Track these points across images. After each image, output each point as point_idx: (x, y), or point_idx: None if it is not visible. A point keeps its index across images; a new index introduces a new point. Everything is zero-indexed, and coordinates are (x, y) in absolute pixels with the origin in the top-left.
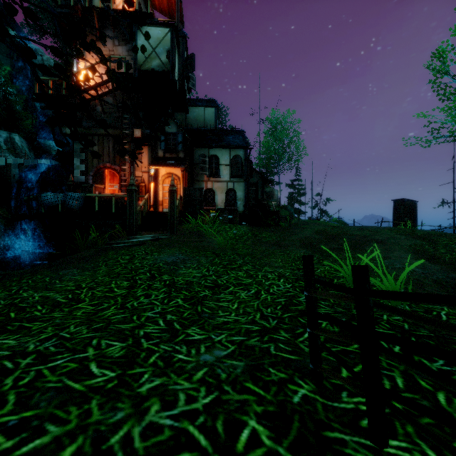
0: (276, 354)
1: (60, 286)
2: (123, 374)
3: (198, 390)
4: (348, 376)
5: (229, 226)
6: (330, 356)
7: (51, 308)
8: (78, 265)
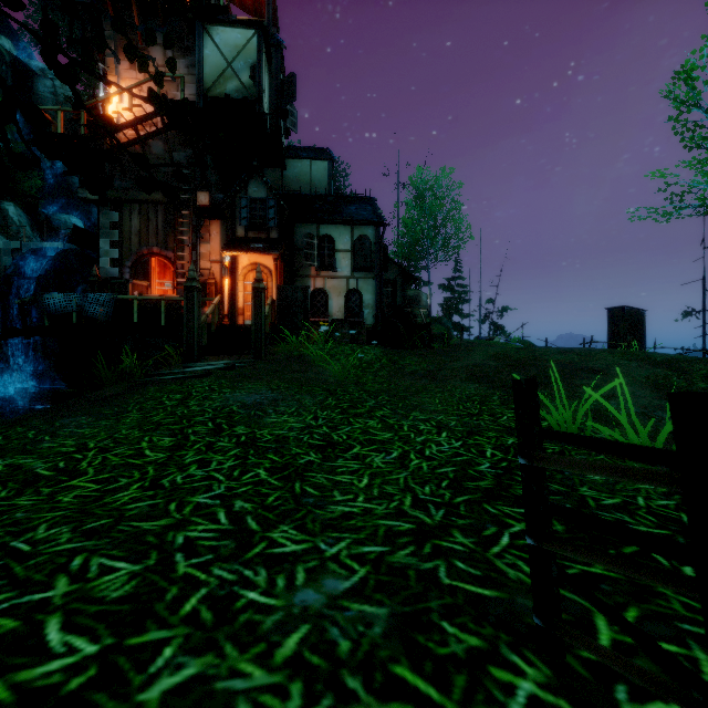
0: (451, 586)
1: (49, 445)
2: (116, 647)
3: (284, 693)
4: (613, 640)
5: (350, 348)
6: (564, 589)
7: (19, 487)
8: (92, 409)
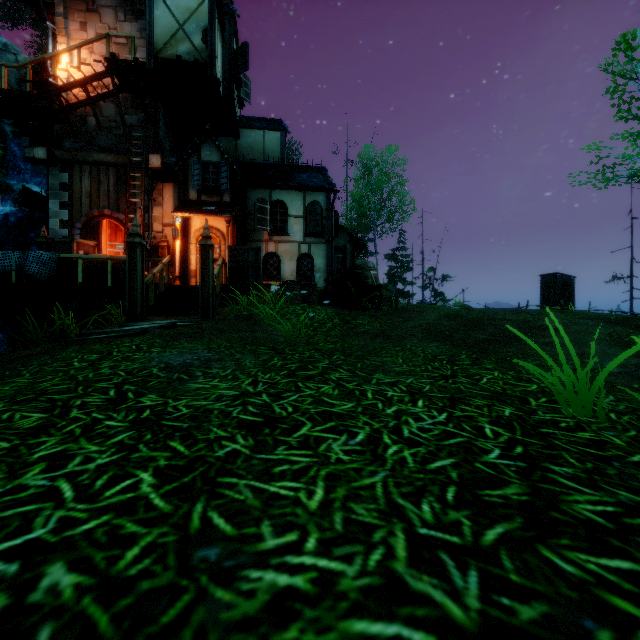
0: None
1: None
2: None
3: None
4: None
5: (301, 308)
6: None
7: None
8: None
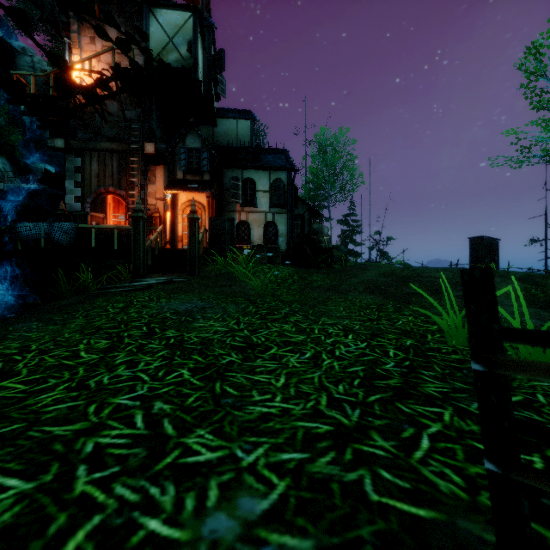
0: (381, 504)
1: None
2: None
3: None
4: None
5: (268, 267)
6: None
7: None
8: (45, 316)
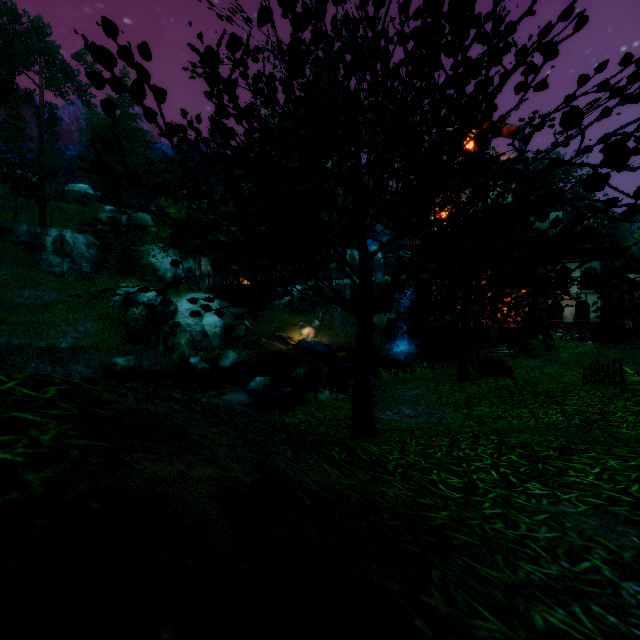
0: None
1: None
2: None
3: None
4: None
5: (575, 344)
6: None
7: None
8: None
